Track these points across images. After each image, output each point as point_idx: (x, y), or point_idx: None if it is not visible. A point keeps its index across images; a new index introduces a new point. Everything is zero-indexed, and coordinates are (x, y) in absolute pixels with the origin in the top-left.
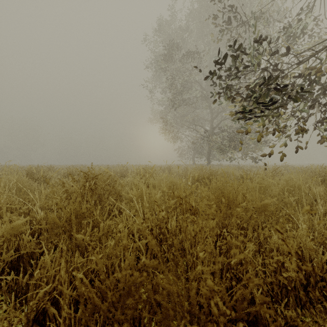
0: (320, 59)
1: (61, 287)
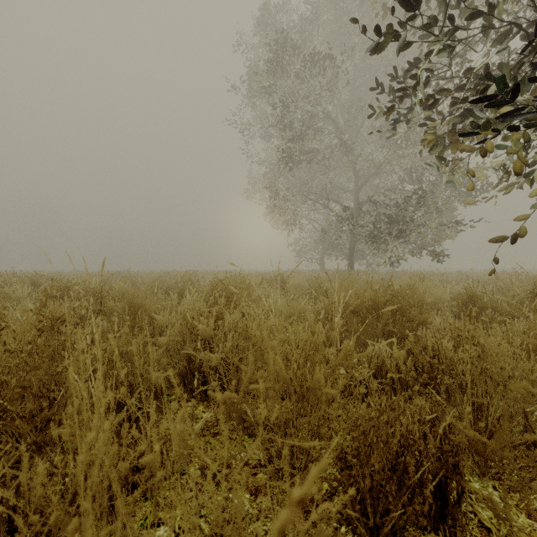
0: None
1: None
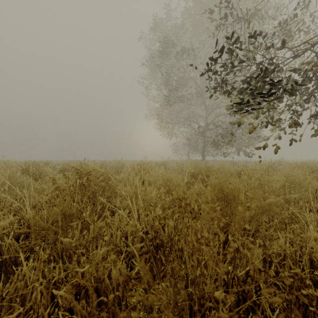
0: (316, 54)
1: (38, 308)
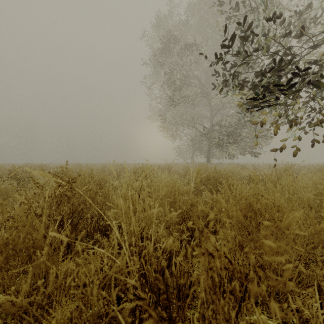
0: None
1: None
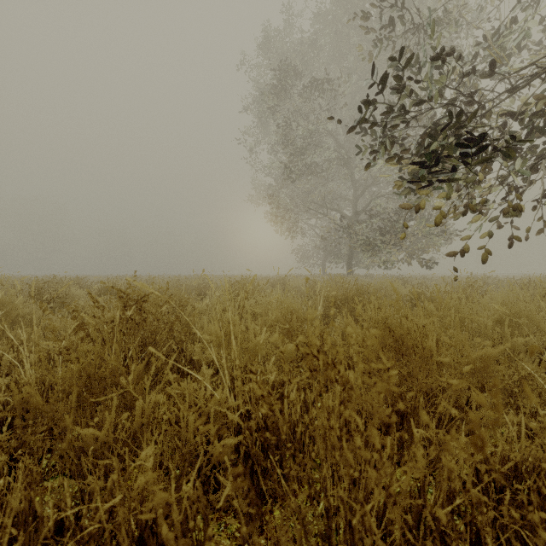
0: None
1: None
